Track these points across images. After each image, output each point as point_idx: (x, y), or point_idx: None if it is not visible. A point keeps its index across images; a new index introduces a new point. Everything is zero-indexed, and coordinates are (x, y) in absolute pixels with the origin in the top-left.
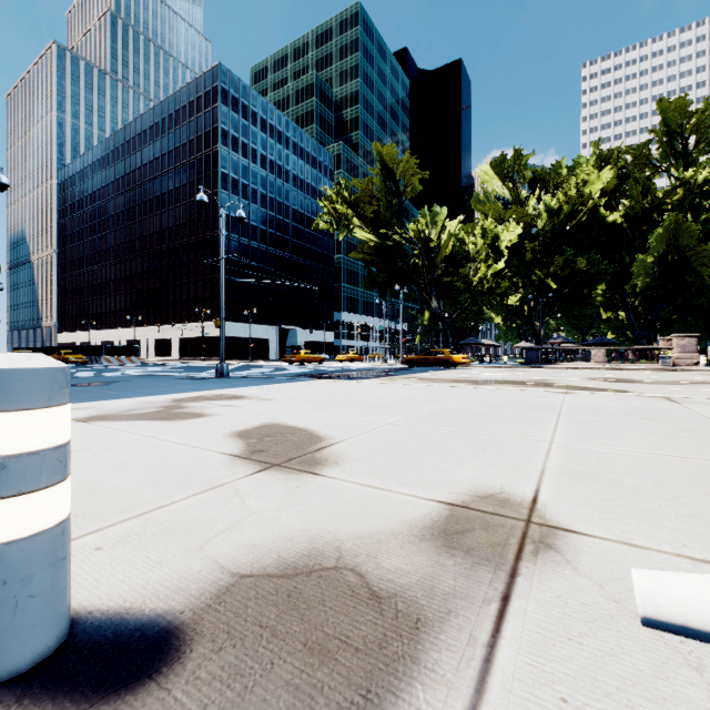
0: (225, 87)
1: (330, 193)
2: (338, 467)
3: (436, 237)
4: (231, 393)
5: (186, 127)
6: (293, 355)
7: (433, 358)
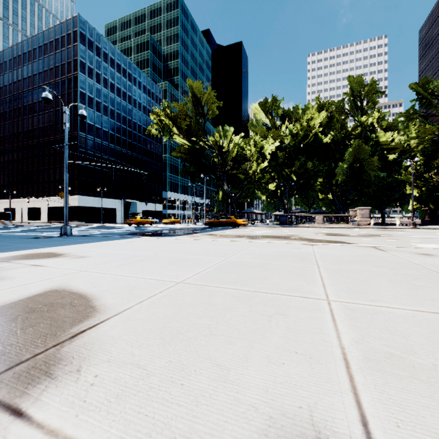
0: (83, 32)
1: (157, 111)
2: (74, 383)
3: (227, 145)
4: (54, 251)
5: (53, 56)
6: (131, 219)
7: (225, 221)
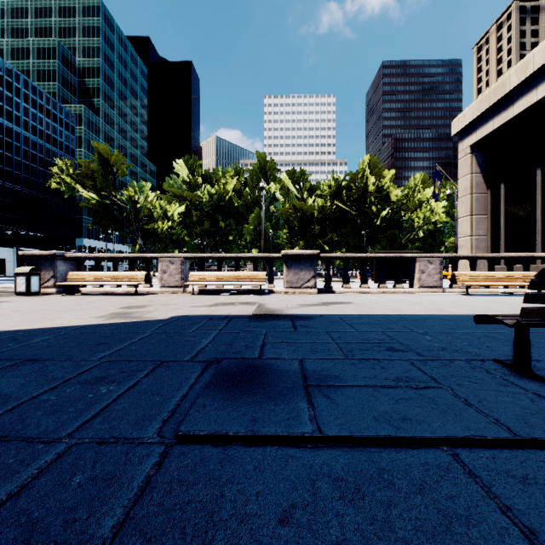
0: None
1: (60, 164)
2: None
3: (143, 201)
4: None
5: None
6: None
7: None
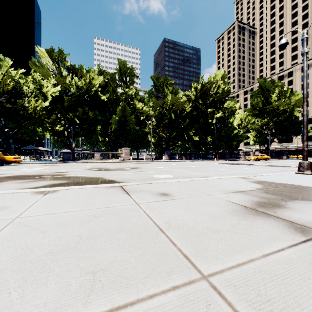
0: None
1: None
2: None
3: (1, 76)
4: None
5: None
6: None
7: None
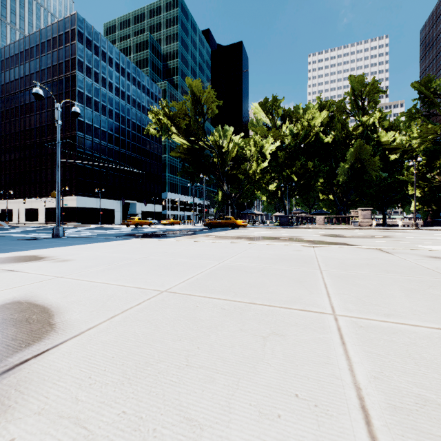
0: (81, 30)
1: (156, 110)
2: None
3: (226, 145)
4: (38, 253)
5: (50, 55)
6: (129, 220)
7: (224, 222)
